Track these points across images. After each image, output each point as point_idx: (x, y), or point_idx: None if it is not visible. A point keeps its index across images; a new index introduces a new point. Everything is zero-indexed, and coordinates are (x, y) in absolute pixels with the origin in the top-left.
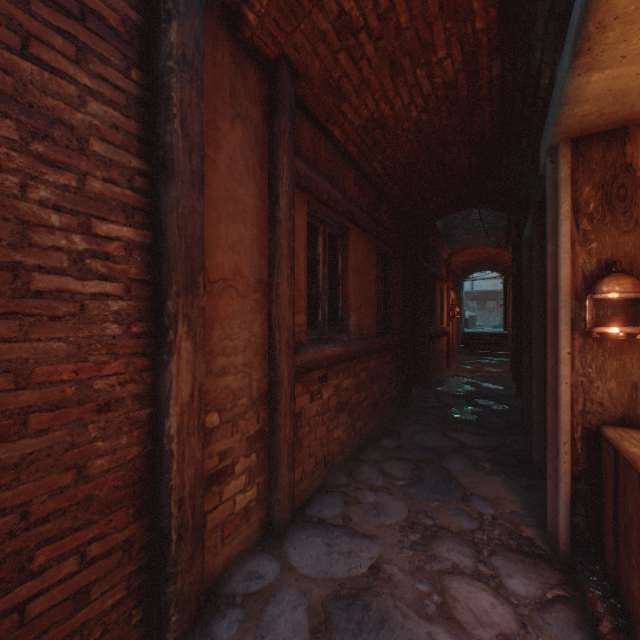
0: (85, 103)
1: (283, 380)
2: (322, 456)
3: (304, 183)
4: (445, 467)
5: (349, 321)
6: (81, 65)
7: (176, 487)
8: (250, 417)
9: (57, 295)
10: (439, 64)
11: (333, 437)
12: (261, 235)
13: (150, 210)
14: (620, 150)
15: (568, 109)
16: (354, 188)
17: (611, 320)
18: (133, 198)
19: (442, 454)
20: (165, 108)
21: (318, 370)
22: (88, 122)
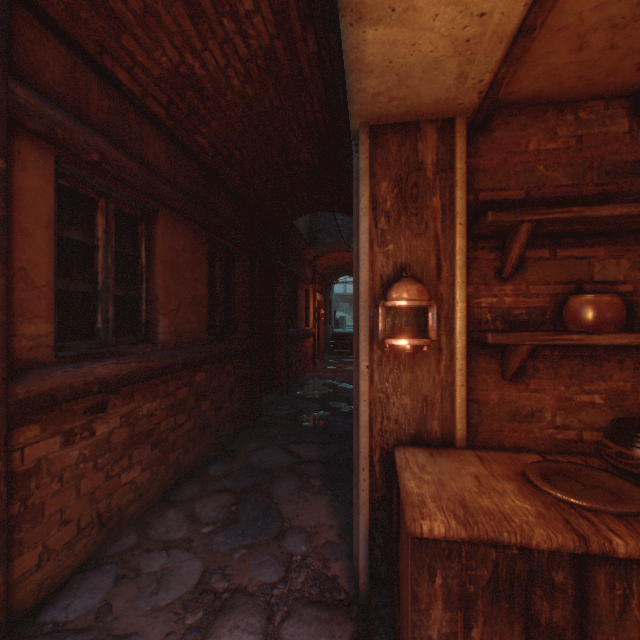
0: None
1: None
2: (95, 515)
3: (39, 126)
4: (271, 494)
5: (158, 327)
6: None
7: None
8: None
9: None
10: (250, 19)
11: (121, 483)
12: None
13: None
14: (414, 146)
15: (356, 80)
16: (166, 161)
17: (402, 330)
18: None
19: (274, 476)
20: None
21: (85, 398)
22: None
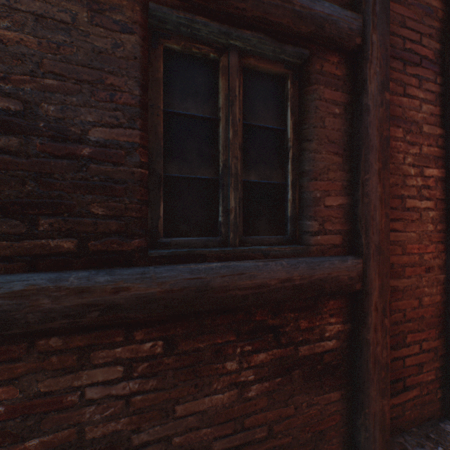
0: (420, 107)
1: None
2: None
3: None
4: None
5: None
6: (419, 88)
7: None
8: None
9: (412, 209)
10: None
11: None
12: None
13: (443, 157)
14: None
15: None
16: None
17: None
18: (436, 152)
19: None
20: None
21: None
22: (421, 117)
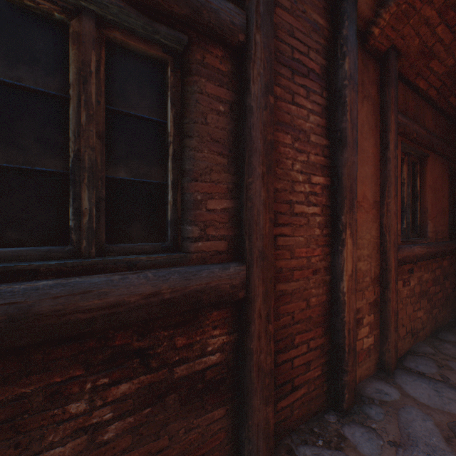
0: (308, 117)
1: (391, 268)
2: (409, 328)
3: (401, 129)
4: None
5: (426, 228)
6: (307, 99)
7: (346, 322)
8: (369, 290)
9: (300, 215)
10: None
11: (416, 316)
12: (375, 171)
13: (329, 166)
14: None
15: None
16: (430, 122)
17: None
18: (323, 161)
19: None
20: (341, 108)
21: (406, 264)
22: (309, 127)
